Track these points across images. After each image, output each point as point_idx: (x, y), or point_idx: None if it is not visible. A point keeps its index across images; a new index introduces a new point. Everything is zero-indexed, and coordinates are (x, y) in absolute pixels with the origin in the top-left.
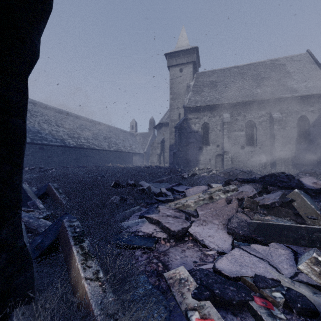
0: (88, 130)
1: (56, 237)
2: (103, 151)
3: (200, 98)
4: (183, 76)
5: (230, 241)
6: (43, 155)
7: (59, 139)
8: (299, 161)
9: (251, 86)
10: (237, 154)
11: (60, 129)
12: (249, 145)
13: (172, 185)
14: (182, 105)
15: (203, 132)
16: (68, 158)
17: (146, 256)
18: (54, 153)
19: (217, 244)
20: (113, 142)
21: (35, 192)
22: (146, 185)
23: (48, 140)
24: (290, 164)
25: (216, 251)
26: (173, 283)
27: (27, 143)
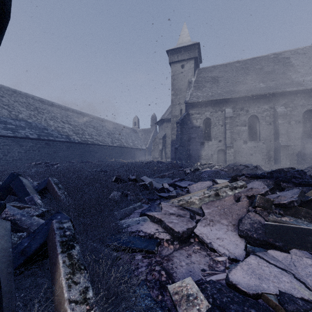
0: (92, 126)
1: (45, 240)
2: (106, 147)
3: (202, 93)
4: (184, 72)
5: (243, 245)
6: (49, 151)
7: (65, 135)
8: (304, 156)
9: (253, 80)
10: (240, 149)
11: (66, 125)
12: (251, 140)
13: (174, 181)
14: (183, 101)
15: (205, 127)
16: (73, 154)
17: (147, 261)
18: (59, 149)
19: (228, 248)
20: (116, 138)
21: (35, 187)
22: (148, 181)
23: (54, 136)
24: (295, 160)
25: (227, 257)
26: (179, 300)
27: (34, 139)
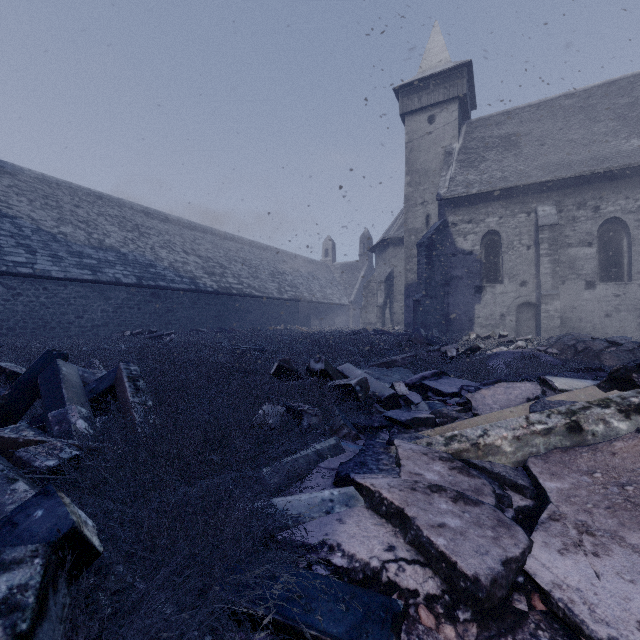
0: (240, 259)
1: None
2: (268, 301)
3: (479, 175)
4: (436, 133)
5: None
6: (159, 308)
7: (188, 278)
8: None
9: (612, 133)
10: (577, 302)
11: (190, 258)
12: (607, 279)
13: (421, 376)
14: (433, 196)
15: (485, 253)
16: (204, 314)
17: None
18: (178, 305)
19: None
20: (287, 283)
21: (90, 385)
22: (356, 375)
23: (168, 279)
24: None
25: None
26: None
27: (130, 286)
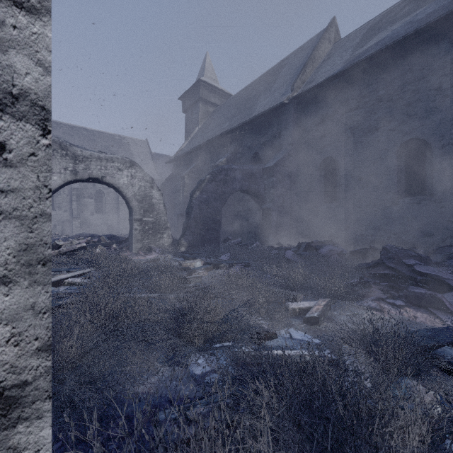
0: None
1: None
2: None
3: None
4: None
5: None
6: None
7: None
8: None
9: None
10: (87, 220)
11: None
12: (98, 212)
13: None
14: None
15: None
16: None
17: None
18: None
19: None
20: None
21: None
22: None
23: None
24: None
25: None
26: None
27: None
